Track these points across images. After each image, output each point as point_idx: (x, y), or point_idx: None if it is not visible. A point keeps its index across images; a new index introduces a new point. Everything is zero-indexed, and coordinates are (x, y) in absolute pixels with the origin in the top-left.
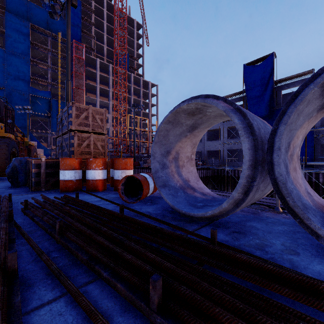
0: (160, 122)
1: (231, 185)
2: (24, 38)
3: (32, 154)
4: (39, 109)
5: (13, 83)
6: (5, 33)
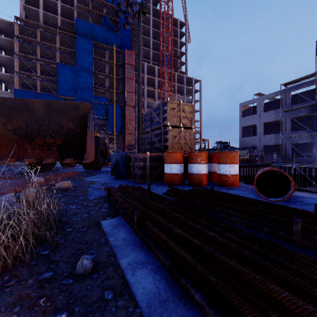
0: None
1: (300, 185)
2: (88, 55)
3: (108, 150)
4: (99, 113)
5: (81, 93)
6: (76, 53)
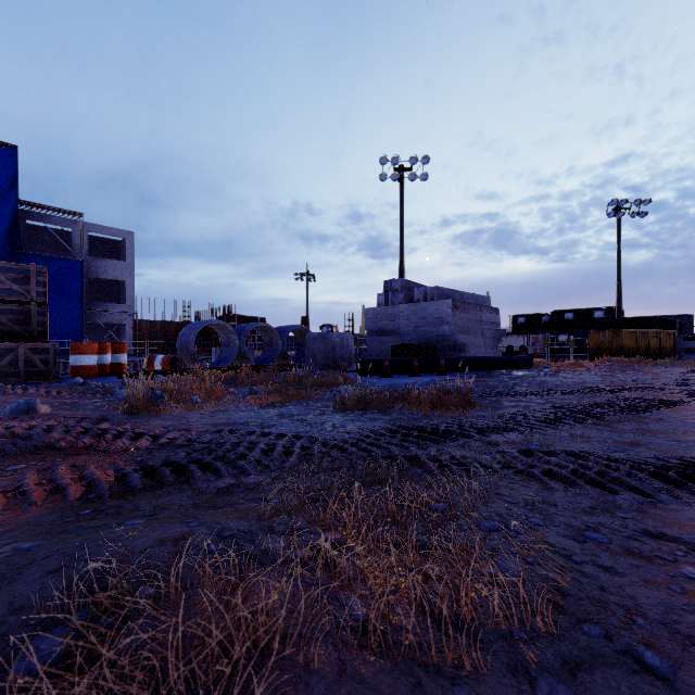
0: (201, 327)
1: None
2: None
3: None
4: None
5: None
6: None
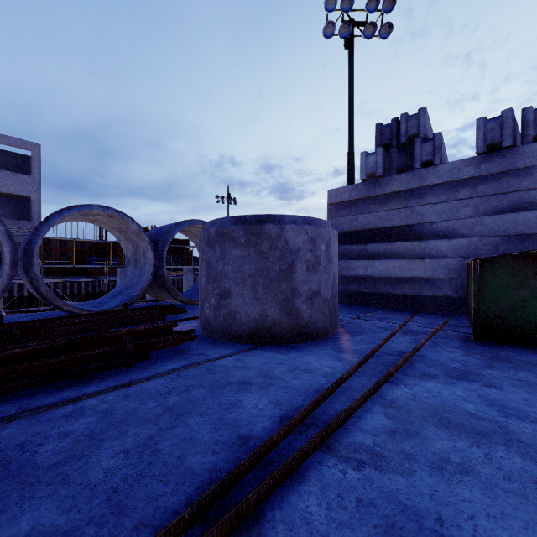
0: None
1: None
2: None
3: None
4: None
5: None
6: None
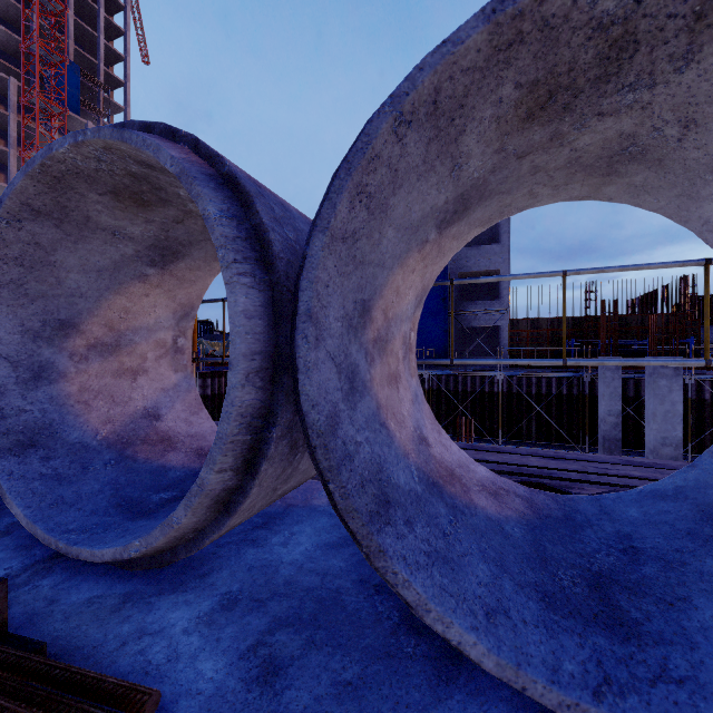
0: None
1: None
2: None
3: None
4: None
5: None
6: None
